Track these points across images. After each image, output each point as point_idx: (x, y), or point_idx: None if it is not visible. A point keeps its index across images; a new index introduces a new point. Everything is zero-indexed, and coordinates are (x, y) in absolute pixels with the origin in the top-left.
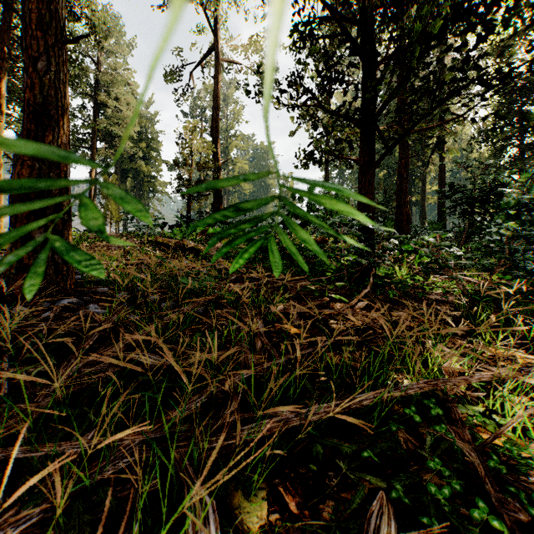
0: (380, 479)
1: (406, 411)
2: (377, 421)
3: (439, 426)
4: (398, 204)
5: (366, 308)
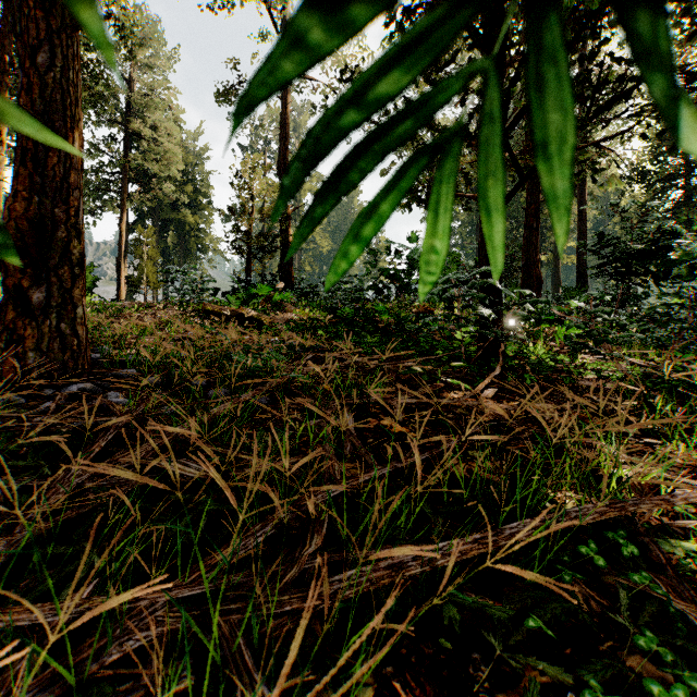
0: (560, 668)
1: (582, 550)
2: (540, 567)
3: (638, 575)
4: (525, 264)
5: (495, 398)
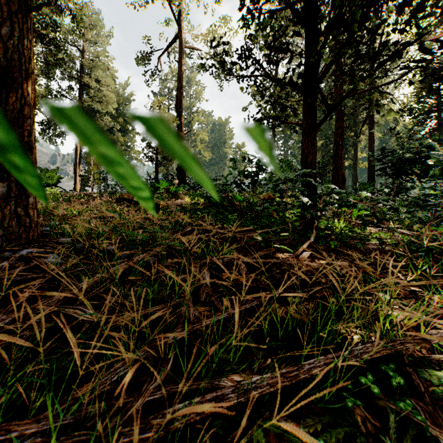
0: None
1: (362, 380)
2: (329, 395)
3: (403, 402)
4: (334, 168)
5: (310, 257)
